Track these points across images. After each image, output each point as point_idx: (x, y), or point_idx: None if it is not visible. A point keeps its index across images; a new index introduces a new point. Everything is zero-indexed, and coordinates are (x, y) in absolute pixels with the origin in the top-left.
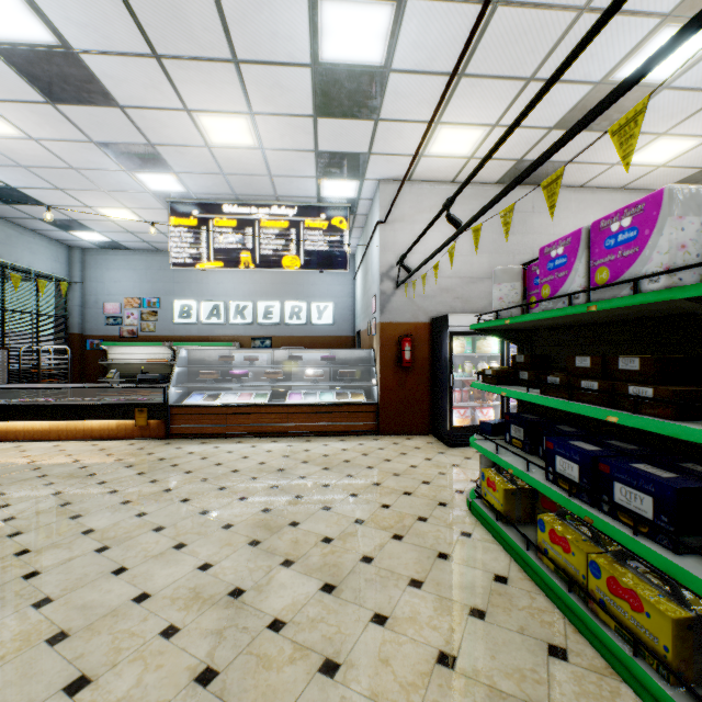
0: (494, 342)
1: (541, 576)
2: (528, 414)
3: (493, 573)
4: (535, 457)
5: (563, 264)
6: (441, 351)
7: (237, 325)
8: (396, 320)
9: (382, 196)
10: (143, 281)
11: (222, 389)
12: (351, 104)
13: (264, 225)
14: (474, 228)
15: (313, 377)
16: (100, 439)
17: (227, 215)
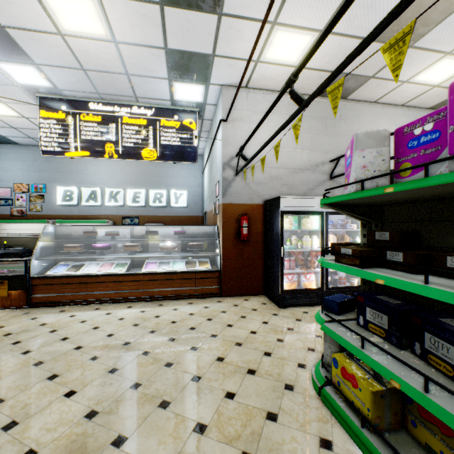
0: (315, 220)
1: None
2: (383, 295)
3: None
4: (410, 355)
5: None
6: (273, 227)
7: (111, 206)
8: (236, 202)
9: (224, 99)
10: (31, 170)
11: (87, 260)
12: None
13: (126, 122)
14: (331, 88)
15: (166, 249)
16: None
17: (93, 111)
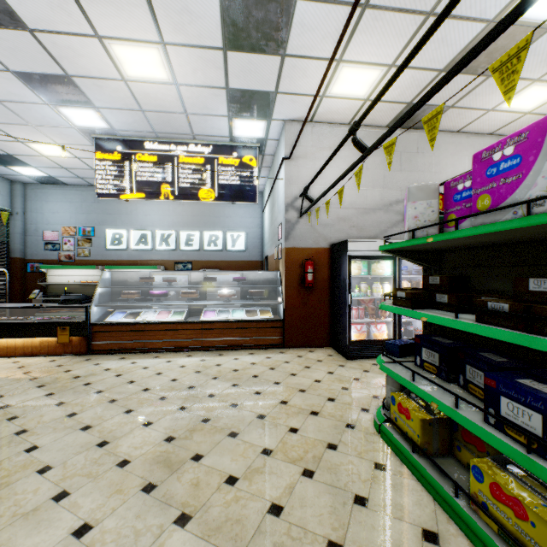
0: (386, 265)
1: (482, 539)
2: (439, 336)
3: (419, 526)
4: (455, 386)
5: (514, 167)
6: (340, 273)
7: (162, 251)
8: (300, 246)
9: (287, 135)
10: (78, 212)
11: (143, 308)
12: (259, 36)
13: (182, 161)
14: (386, 144)
15: (225, 297)
16: (23, 355)
17: (148, 151)
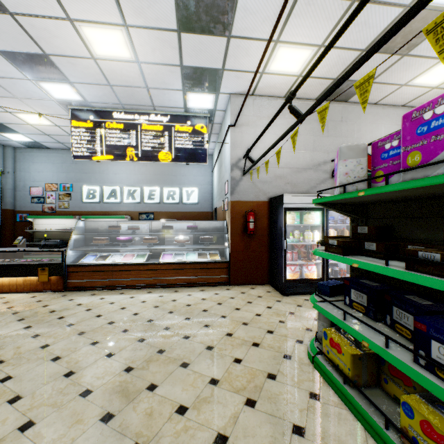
0: (316, 216)
1: None
2: (366, 279)
3: None
4: (383, 325)
5: None
6: (277, 222)
7: (129, 203)
8: (243, 199)
9: (232, 106)
10: (59, 171)
11: (111, 251)
12: (208, 19)
13: (145, 128)
14: (320, 109)
15: (180, 242)
16: (9, 292)
17: (116, 120)
